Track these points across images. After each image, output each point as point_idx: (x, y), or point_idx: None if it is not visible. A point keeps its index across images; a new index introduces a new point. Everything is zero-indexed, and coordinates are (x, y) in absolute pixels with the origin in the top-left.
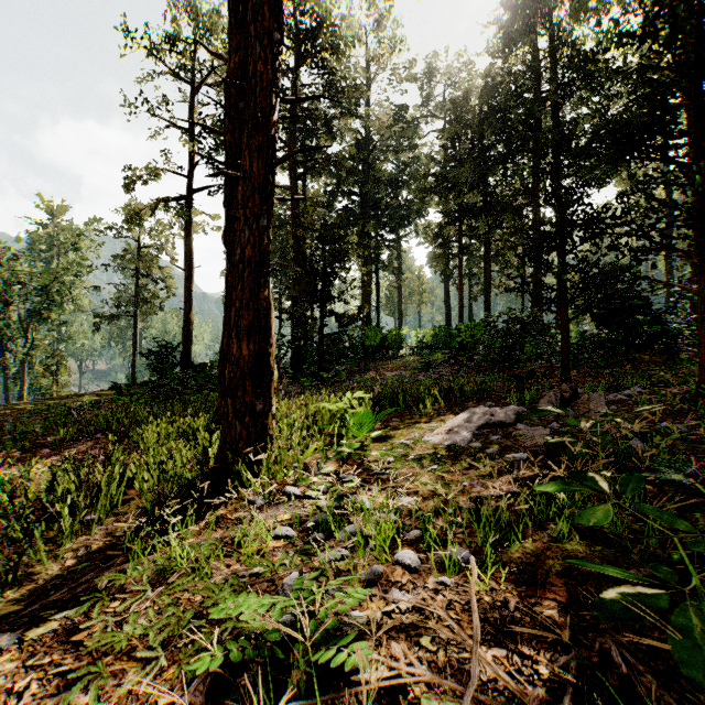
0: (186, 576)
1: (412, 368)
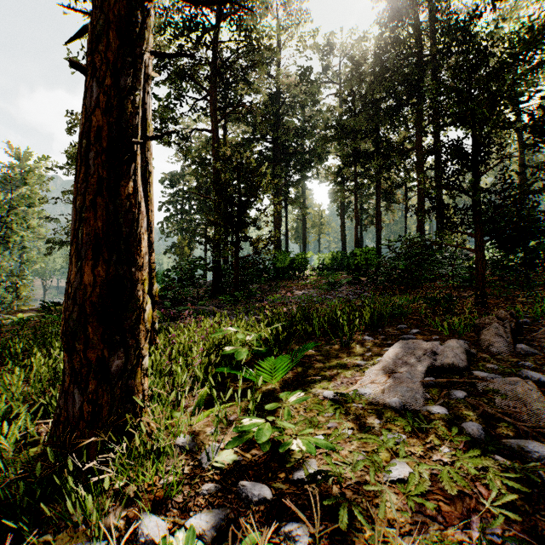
0: None
1: (318, 287)
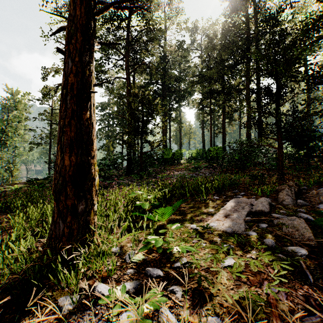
0: None
1: (188, 169)
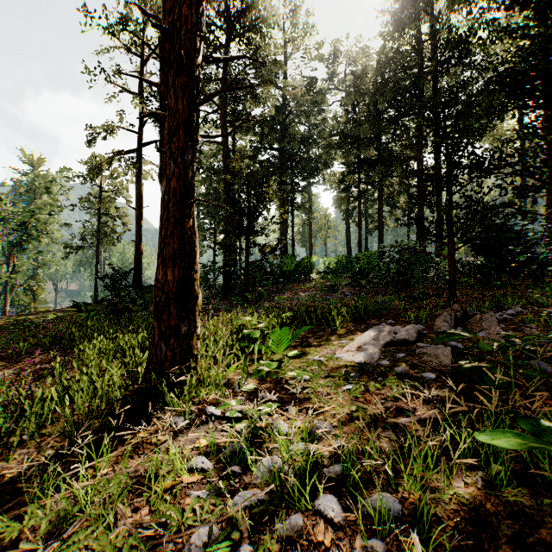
0: (85, 528)
1: (321, 289)
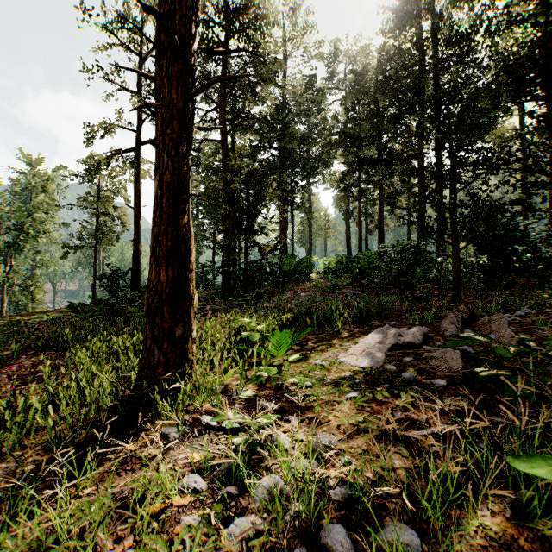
0: None
1: (321, 289)
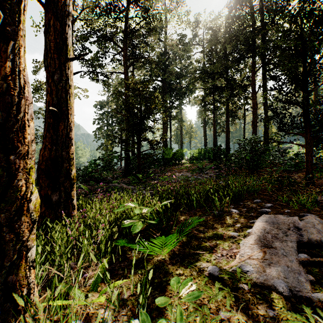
0: None
1: (191, 170)
